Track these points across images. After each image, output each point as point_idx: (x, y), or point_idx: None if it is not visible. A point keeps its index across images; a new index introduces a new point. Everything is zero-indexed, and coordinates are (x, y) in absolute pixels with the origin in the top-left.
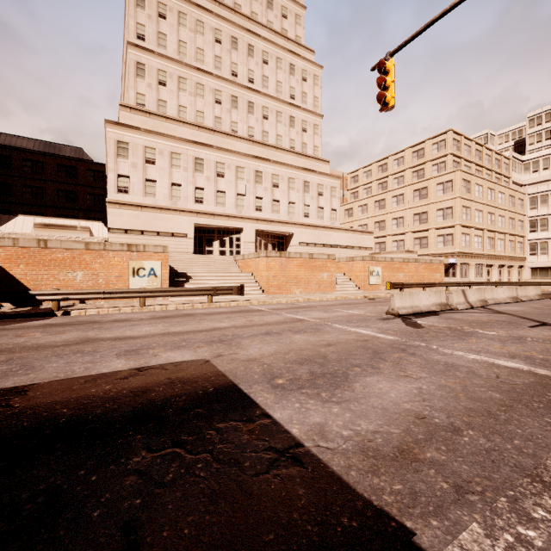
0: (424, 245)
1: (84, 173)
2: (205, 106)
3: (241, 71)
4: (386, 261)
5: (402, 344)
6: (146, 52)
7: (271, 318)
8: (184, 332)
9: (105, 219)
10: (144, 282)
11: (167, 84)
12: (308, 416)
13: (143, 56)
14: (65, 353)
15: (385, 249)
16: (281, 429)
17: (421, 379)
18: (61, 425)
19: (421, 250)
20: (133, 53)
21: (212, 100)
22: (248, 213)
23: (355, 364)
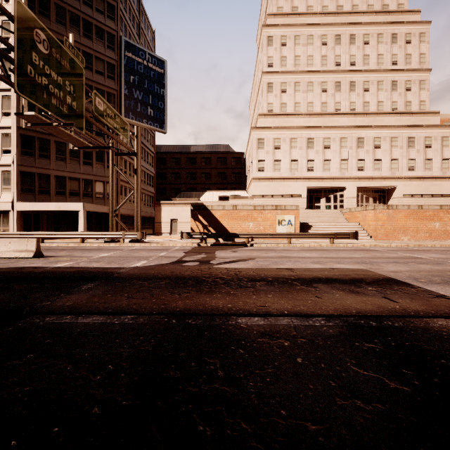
0: None
1: (230, 160)
2: (314, 97)
3: (343, 59)
4: None
5: None
6: (273, 74)
7: (391, 255)
8: (334, 257)
9: (241, 188)
10: (284, 229)
11: (287, 91)
12: (448, 291)
13: (271, 77)
14: (285, 260)
15: None
16: (433, 291)
17: None
18: (325, 278)
19: None
20: (265, 78)
21: (319, 91)
22: (350, 174)
23: None
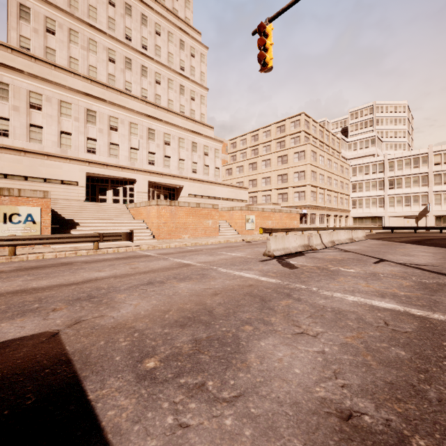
0: (285, 199)
1: None
2: (98, 62)
3: (135, 36)
4: (258, 211)
5: (285, 288)
6: None
7: (158, 263)
8: (47, 288)
9: None
10: (18, 229)
11: (56, 33)
12: None
13: None
14: None
15: (256, 201)
16: None
17: (319, 336)
18: None
19: (283, 203)
20: None
21: (105, 57)
22: (141, 166)
23: (245, 320)
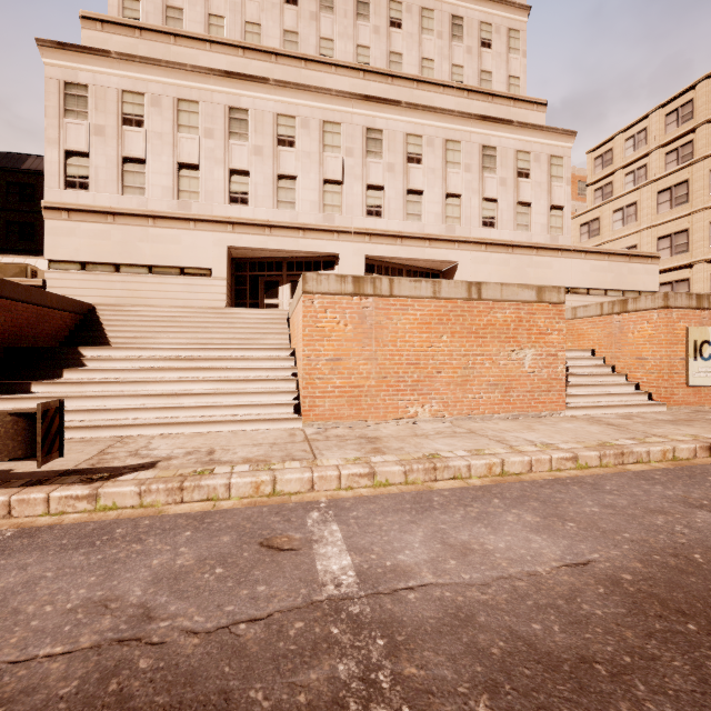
0: None
1: None
2: (263, 11)
3: None
4: None
5: None
6: None
7: None
8: None
9: None
10: None
11: None
12: None
13: None
14: None
15: None
16: None
17: None
18: None
19: None
20: None
21: None
22: (349, 222)
23: None
